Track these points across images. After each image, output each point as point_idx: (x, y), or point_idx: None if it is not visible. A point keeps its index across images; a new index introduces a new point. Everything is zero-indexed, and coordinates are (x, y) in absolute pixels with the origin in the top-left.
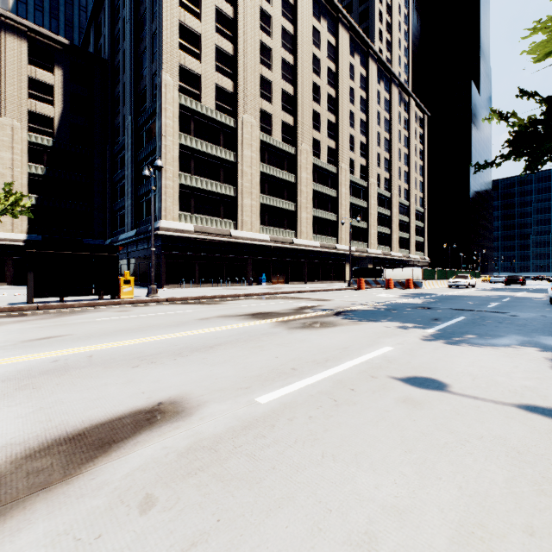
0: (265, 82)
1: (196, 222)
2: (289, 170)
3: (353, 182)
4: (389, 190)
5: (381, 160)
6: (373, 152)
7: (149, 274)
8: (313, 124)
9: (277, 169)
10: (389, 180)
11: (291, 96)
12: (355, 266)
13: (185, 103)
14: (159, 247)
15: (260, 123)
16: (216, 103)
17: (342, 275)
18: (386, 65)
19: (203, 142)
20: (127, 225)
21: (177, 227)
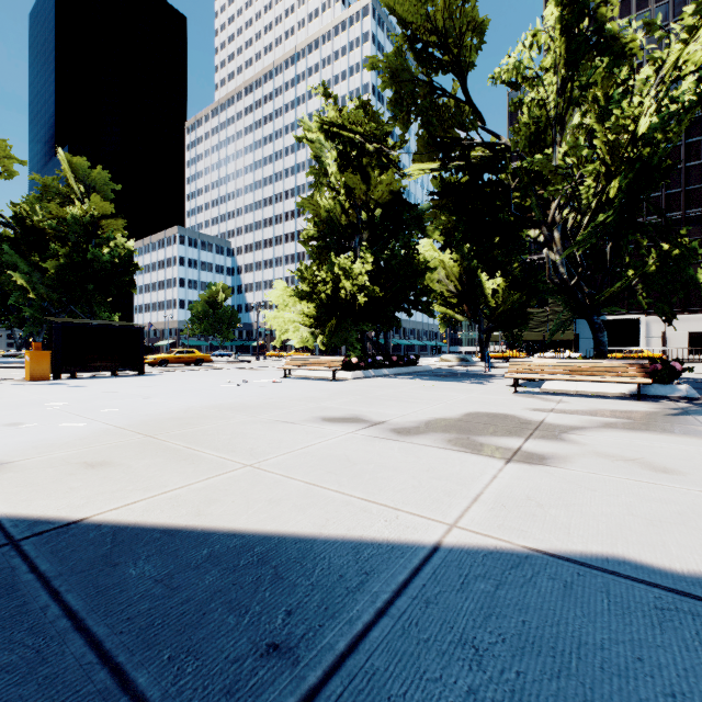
0: None
1: None
2: None
3: None
4: None
5: None
6: None
7: None
8: None
9: None
10: None
11: None
12: None
13: None
14: None
15: None
16: None
17: None
18: None
19: None
20: None
21: None
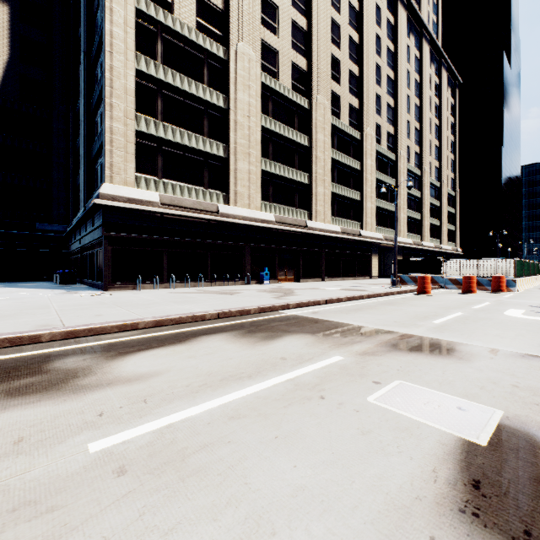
0: (268, 5)
1: (164, 191)
2: (301, 129)
3: (379, 153)
4: (419, 167)
5: (411, 130)
6: (402, 118)
7: (96, 269)
8: (331, 73)
9: (285, 126)
10: (419, 155)
11: (304, 31)
12: (380, 258)
13: (147, 9)
14: (102, 227)
15: (262, 61)
16: (196, 21)
17: (367, 269)
18: (417, 13)
19: (177, 73)
20: (81, 202)
21: (130, 195)
